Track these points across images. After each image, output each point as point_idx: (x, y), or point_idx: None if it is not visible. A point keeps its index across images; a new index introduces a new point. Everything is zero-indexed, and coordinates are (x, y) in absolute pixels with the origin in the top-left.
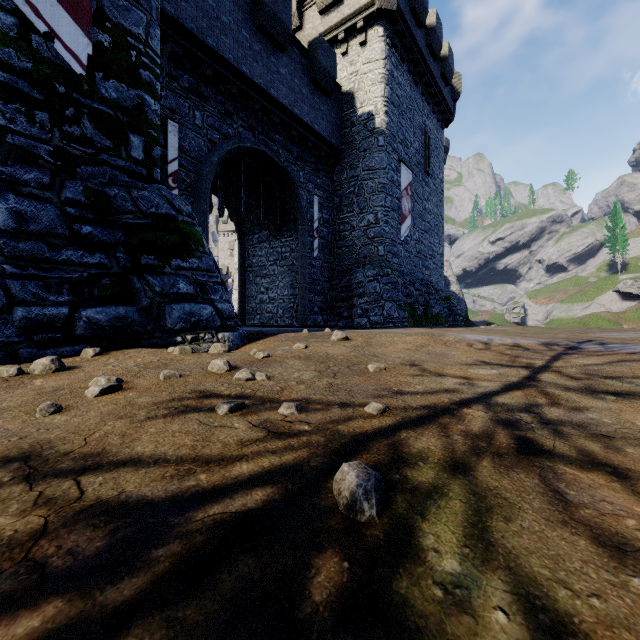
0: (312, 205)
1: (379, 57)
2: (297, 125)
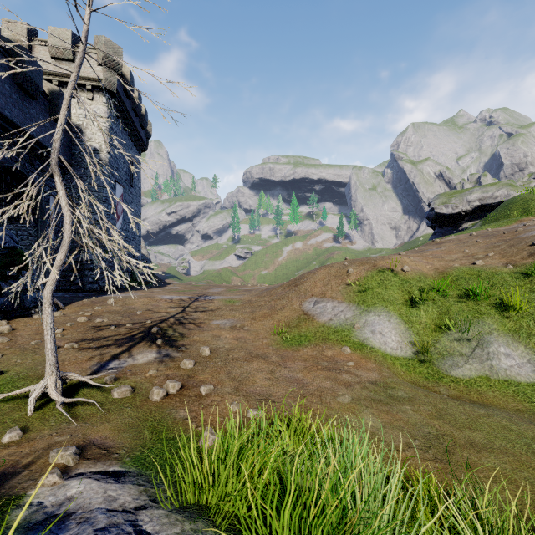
0: (49, 202)
1: (103, 115)
2: (41, 148)
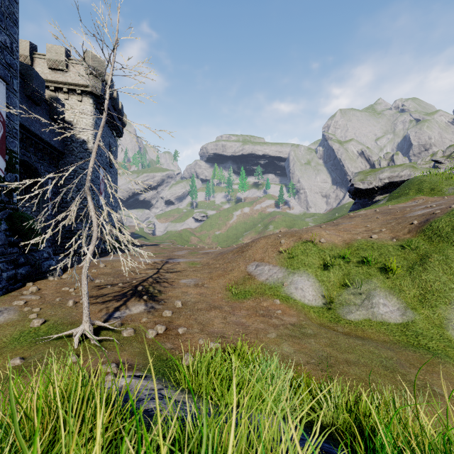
0: (47, 184)
1: (90, 113)
2: (43, 143)
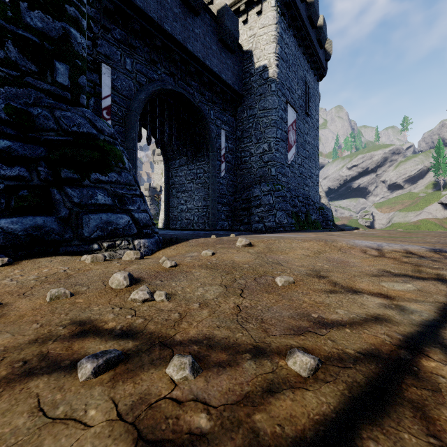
0: (220, 137)
1: (272, 22)
2: (208, 74)
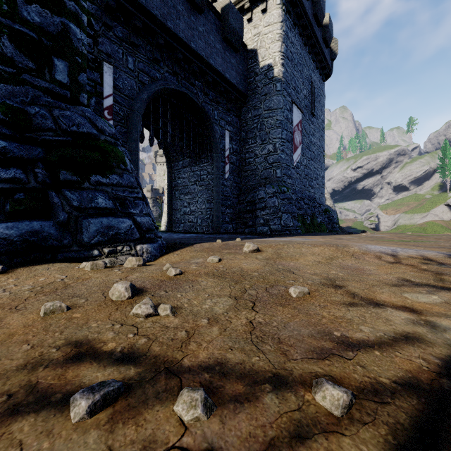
0: (224, 137)
1: (277, 20)
2: (212, 73)
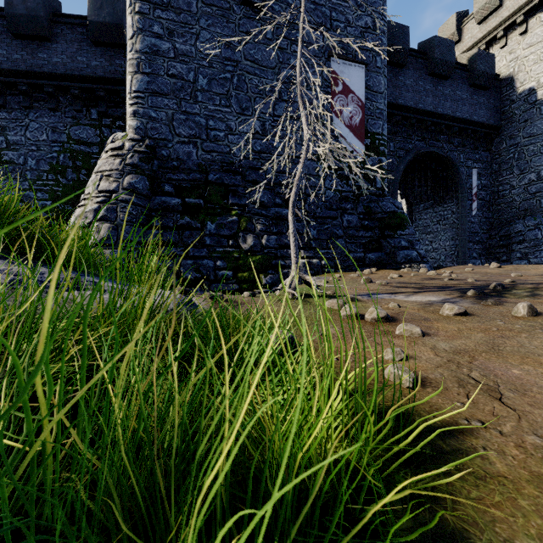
0: (471, 176)
1: (541, 39)
2: (458, 123)
